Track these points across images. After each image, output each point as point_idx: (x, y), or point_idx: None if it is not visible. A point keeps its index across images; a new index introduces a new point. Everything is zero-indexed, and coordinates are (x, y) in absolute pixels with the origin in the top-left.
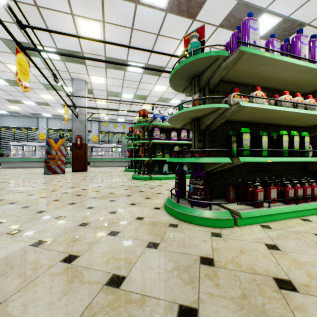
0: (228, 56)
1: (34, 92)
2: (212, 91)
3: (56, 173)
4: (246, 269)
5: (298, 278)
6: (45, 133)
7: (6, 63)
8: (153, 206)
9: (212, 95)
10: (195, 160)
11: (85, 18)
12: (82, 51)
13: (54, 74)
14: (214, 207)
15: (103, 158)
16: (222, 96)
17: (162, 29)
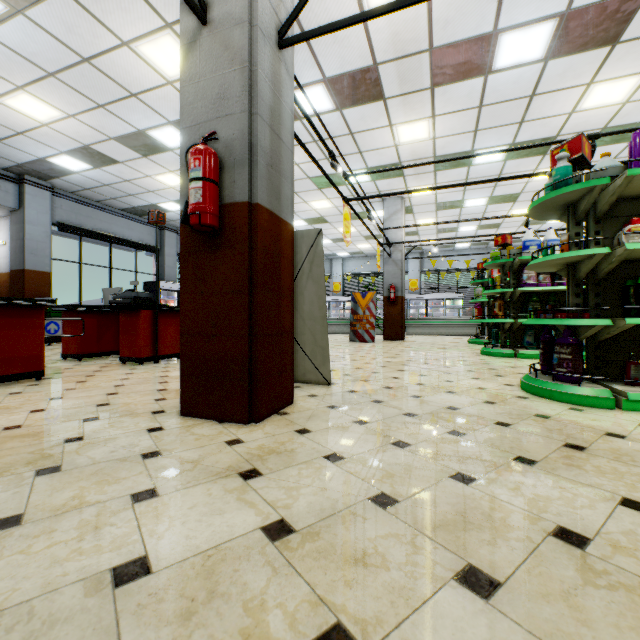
0: (608, 183)
1: (332, 227)
2: (604, 218)
3: (363, 340)
4: (583, 425)
5: (639, 437)
6: (340, 283)
7: (309, 201)
8: (503, 382)
9: (601, 226)
10: (555, 322)
11: (407, 123)
12: (400, 161)
13: (368, 210)
14: (590, 385)
15: (428, 320)
16: (600, 238)
17: (540, 86)
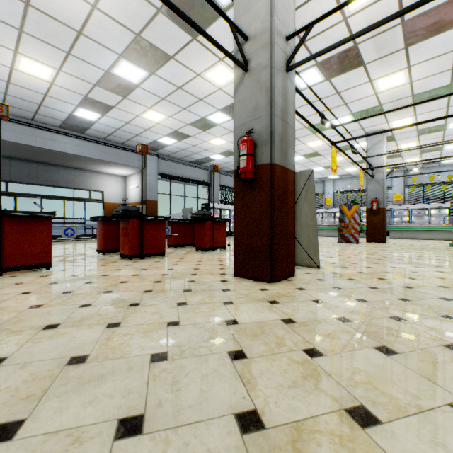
0: None
1: (324, 158)
2: None
3: (349, 242)
4: None
5: None
6: (331, 198)
7: (306, 142)
8: None
9: None
10: None
11: (384, 76)
12: (380, 104)
13: (351, 146)
14: None
15: (410, 226)
16: None
17: None
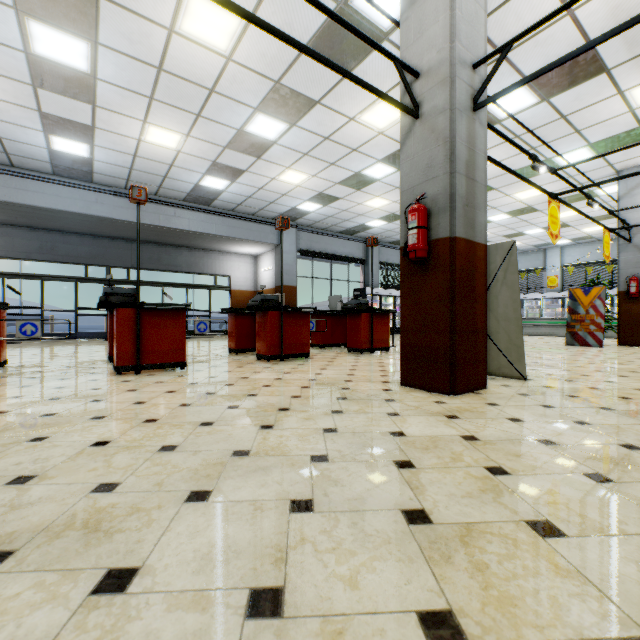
0: None
1: (543, 215)
2: None
3: (585, 344)
4: None
5: None
6: (556, 276)
7: (512, 194)
8: None
9: None
10: None
11: None
12: None
13: (587, 196)
14: None
15: None
16: None
17: None
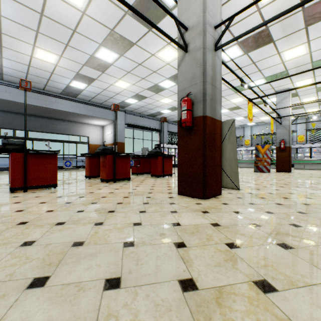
0: None
1: (244, 110)
2: None
3: (262, 171)
4: None
5: None
6: (249, 140)
7: (230, 99)
8: None
9: None
10: None
11: (289, 49)
12: (286, 69)
13: (264, 101)
14: None
15: (311, 160)
16: None
17: None
